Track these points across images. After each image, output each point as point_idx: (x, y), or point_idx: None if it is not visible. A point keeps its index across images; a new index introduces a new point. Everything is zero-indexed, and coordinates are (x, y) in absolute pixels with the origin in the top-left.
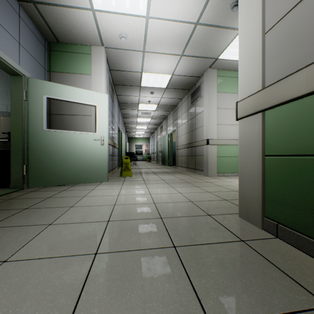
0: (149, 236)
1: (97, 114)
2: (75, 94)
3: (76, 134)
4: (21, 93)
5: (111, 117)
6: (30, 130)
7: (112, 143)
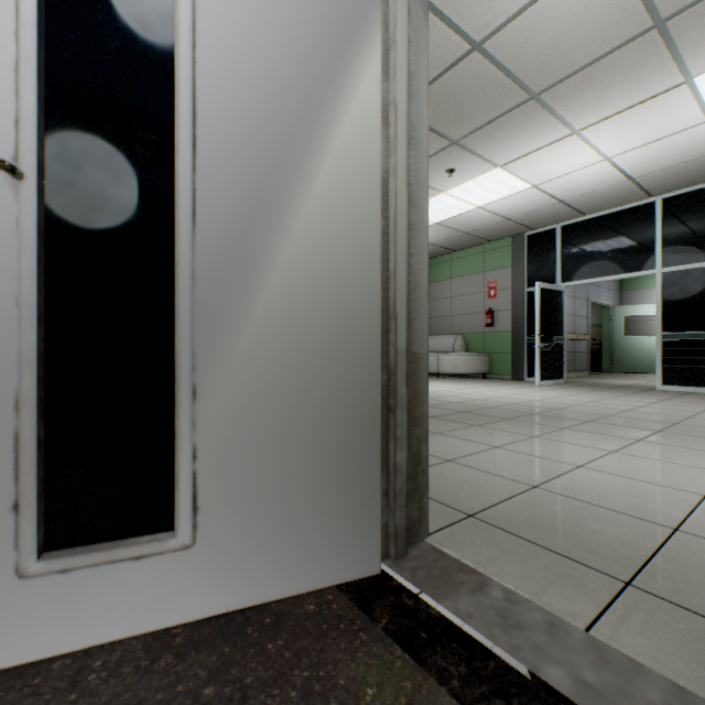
0: None
1: None
2: (644, 309)
3: (644, 337)
4: (608, 317)
5: None
6: (613, 338)
7: None
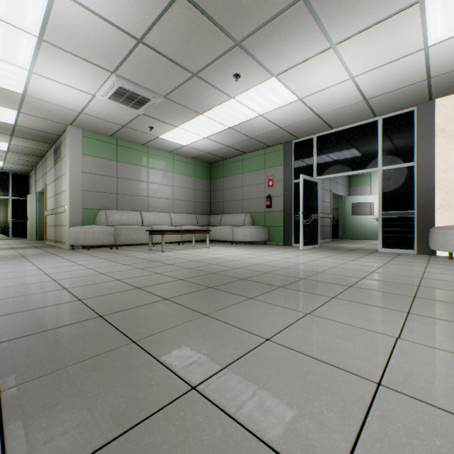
0: None
1: (374, 206)
2: (363, 199)
3: (363, 217)
4: (342, 203)
5: None
6: (345, 217)
7: None
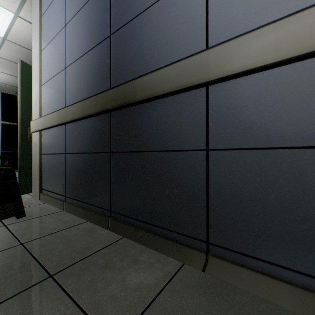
0: None
1: None
2: None
3: None
4: None
5: (86, 26)
6: None
7: (72, 113)
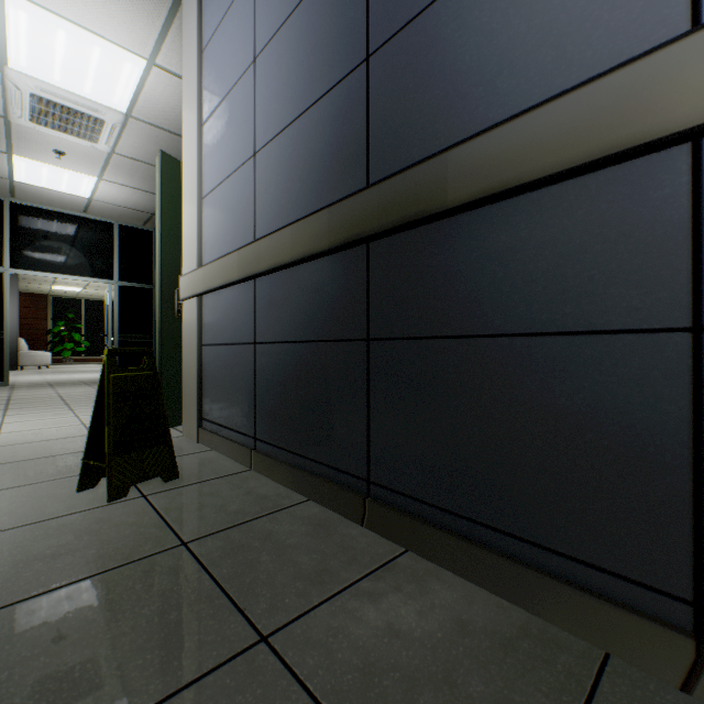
0: (26, 404)
1: None
2: None
3: None
4: None
5: (302, 50)
6: None
7: (272, 251)
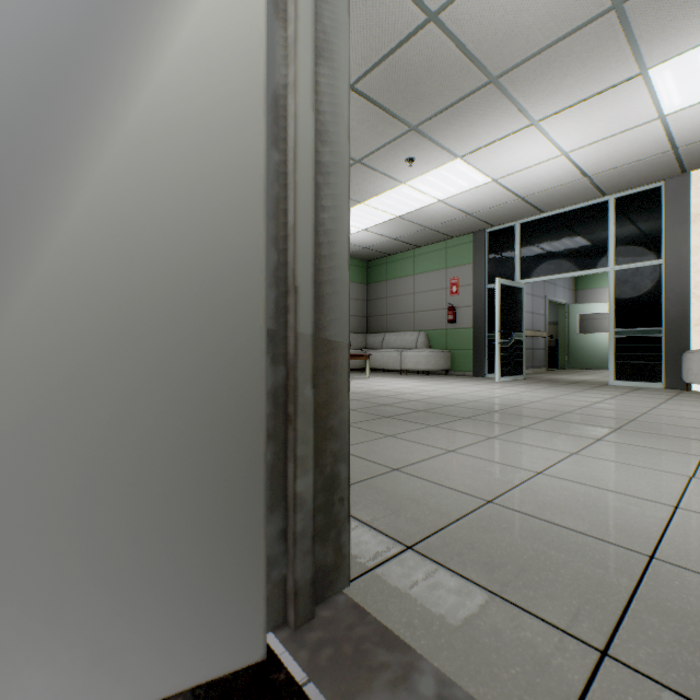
0: None
1: None
2: (597, 308)
3: (597, 335)
4: (564, 315)
5: None
6: (569, 335)
7: None
